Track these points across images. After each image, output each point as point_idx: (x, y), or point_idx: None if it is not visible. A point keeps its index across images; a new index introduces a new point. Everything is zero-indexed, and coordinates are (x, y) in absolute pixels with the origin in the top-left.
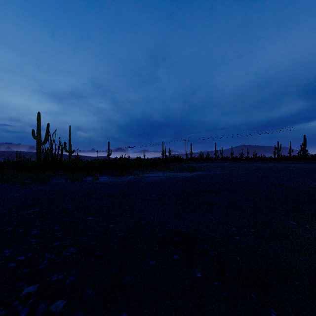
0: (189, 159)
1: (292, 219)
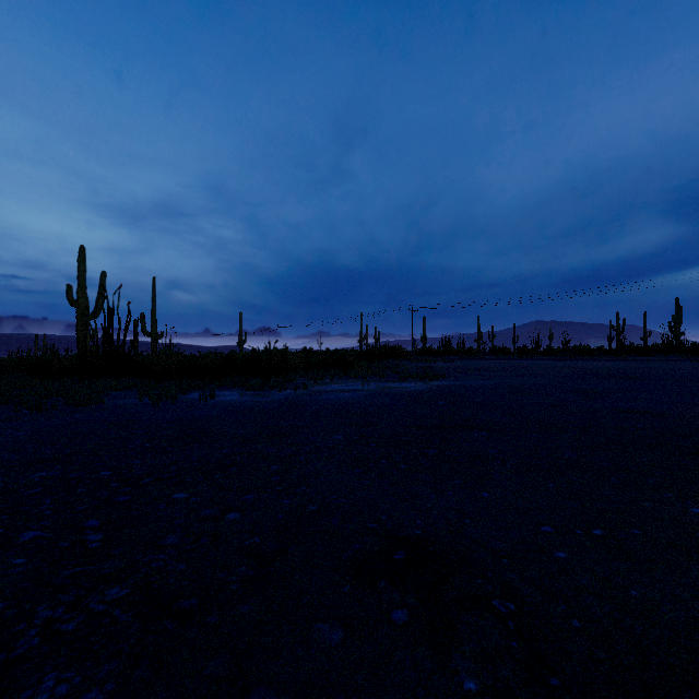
0: (420, 353)
1: (694, 502)
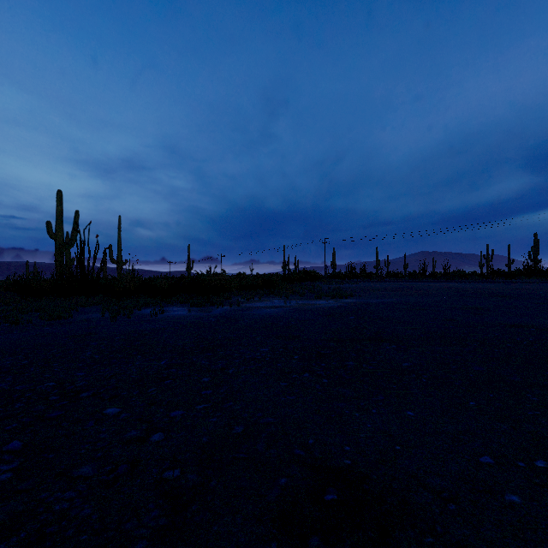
0: (330, 276)
1: None
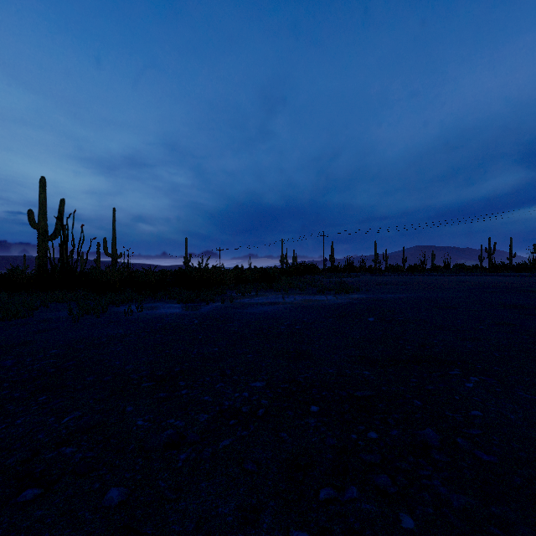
0: (329, 270)
1: None
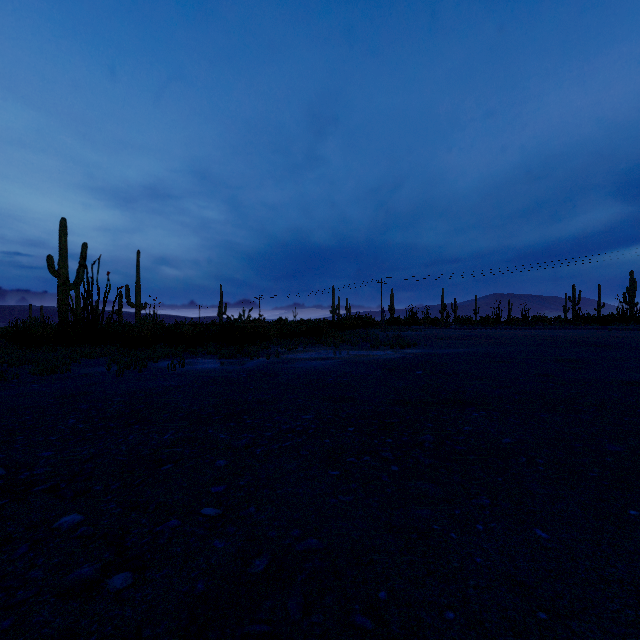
0: (388, 322)
1: None
